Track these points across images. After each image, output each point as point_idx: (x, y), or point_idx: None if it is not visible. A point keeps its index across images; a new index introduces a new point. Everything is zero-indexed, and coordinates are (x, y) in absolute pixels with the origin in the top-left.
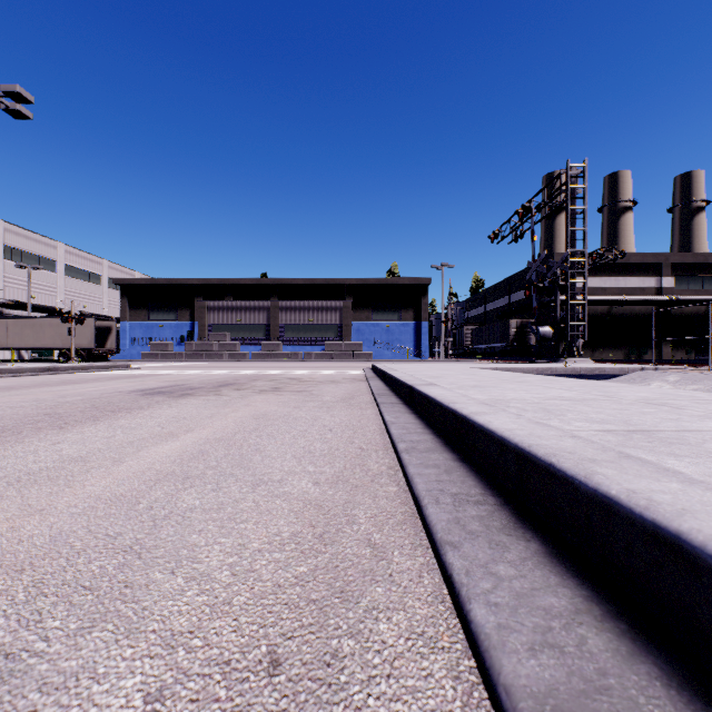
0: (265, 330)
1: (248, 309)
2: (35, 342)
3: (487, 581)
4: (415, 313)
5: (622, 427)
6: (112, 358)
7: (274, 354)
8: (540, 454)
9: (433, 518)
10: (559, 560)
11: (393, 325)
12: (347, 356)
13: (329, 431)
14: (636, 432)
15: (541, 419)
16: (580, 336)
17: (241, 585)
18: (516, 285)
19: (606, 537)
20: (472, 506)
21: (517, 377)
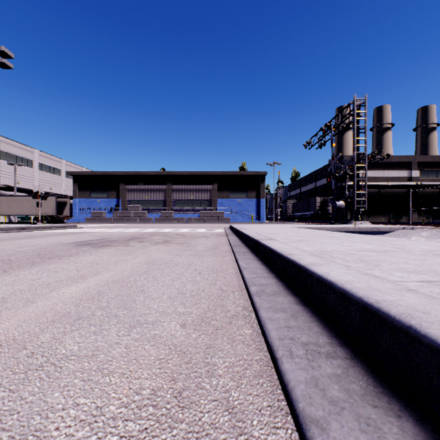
0: (163, 204)
1: (152, 191)
2: (18, 211)
3: None
4: (257, 193)
5: (437, 278)
6: (67, 221)
7: (168, 218)
8: (393, 313)
9: (290, 379)
10: None
11: (243, 200)
12: (214, 220)
13: (199, 274)
14: None
15: (365, 270)
16: (360, 207)
17: None
18: (320, 175)
19: None
20: (325, 361)
21: (327, 234)
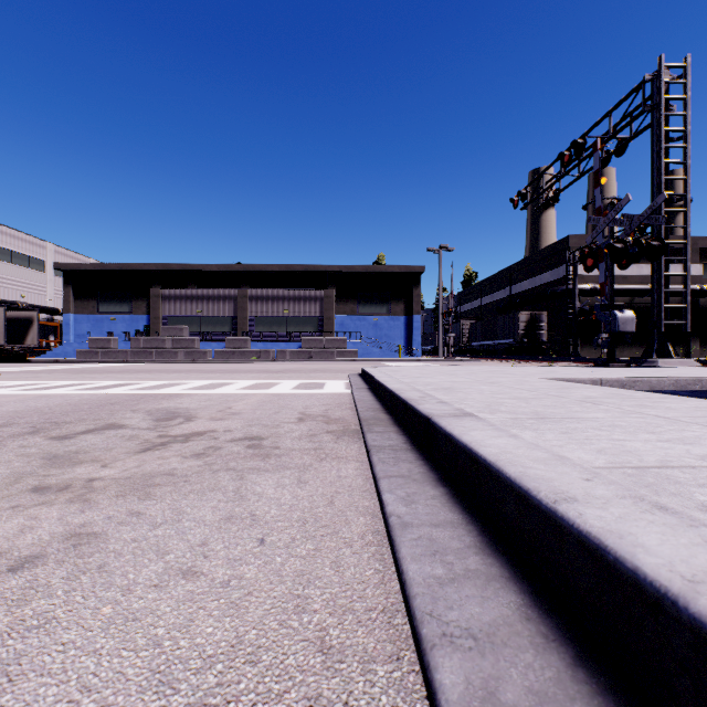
0: (231, 324)
1: (211, 299)
2: None
3: None
4: (406, 305)
5: None
6: (42, 357)
7: (240, 352)
8: None
9: None
10: None
11: (381, 319)
12: (329, 354)
13: None
14: None
15: None
16: (602, 331)
17: None
18: (519, 274)
19: None
20: None
21: None
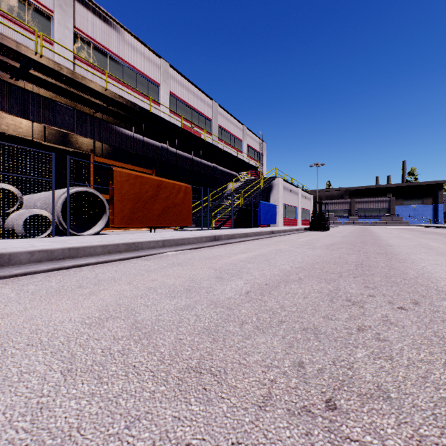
0: (347, 212)
1: (340, 203)
2: None
3: None
4: (433, 199)
5: None
6: None
7: (355, 222)
8: None
9: None
10: None
11: (417, 206)
12: (394, 223)
13: (445, 229)
14: None
15: None
16: None
17: None
18: None
19: None
20: None
21: None
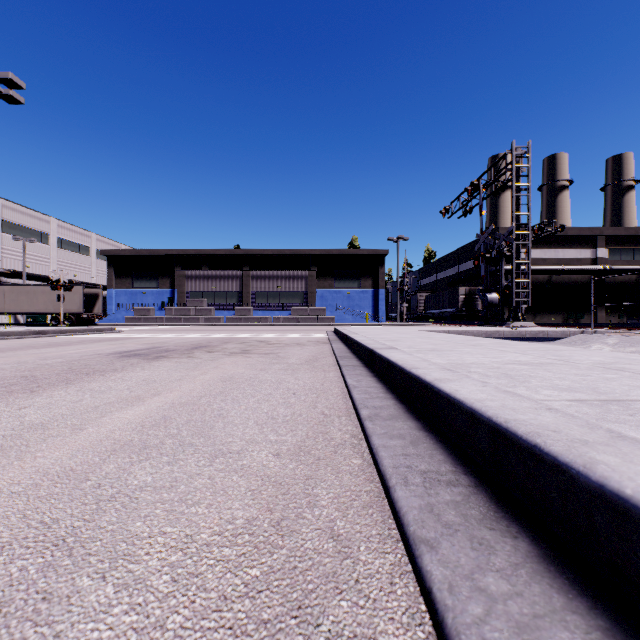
0: (238, 297)
1: (222, 278)
2: (29, 307)
3: (477, 602)
4: (373, 281)
5: (593, 396)
6: (100, 322)
7: (246, 318)
8: (520, 432)
9: (403, 505)
10: (556, 567)
11: (353, 292)
12: (312, 320)
13: (293, 394)
14: (611, 402)
15: (506, 387)
16: (522, 302)
17: (181, 597)
18: (465, 256)
19: (619, 546)
20: (444, 488)
21: (471, 340)
